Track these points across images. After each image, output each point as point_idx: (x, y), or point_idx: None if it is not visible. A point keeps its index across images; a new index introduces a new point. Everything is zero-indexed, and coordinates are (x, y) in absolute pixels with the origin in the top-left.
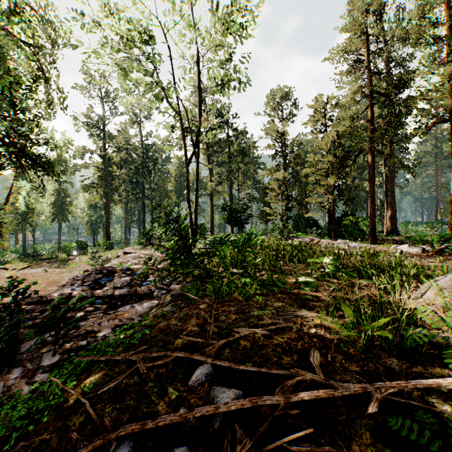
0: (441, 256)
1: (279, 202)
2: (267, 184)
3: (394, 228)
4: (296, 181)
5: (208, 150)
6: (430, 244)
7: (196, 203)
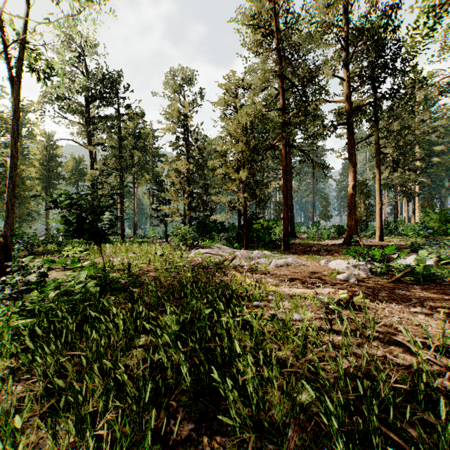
0: (414, 287)
1: (180, 199)
2: (165, 176)
3: (292, 230)
4: (201, 176)
5: (87, 125)
6: (363, 257)
7: (12, 191)
